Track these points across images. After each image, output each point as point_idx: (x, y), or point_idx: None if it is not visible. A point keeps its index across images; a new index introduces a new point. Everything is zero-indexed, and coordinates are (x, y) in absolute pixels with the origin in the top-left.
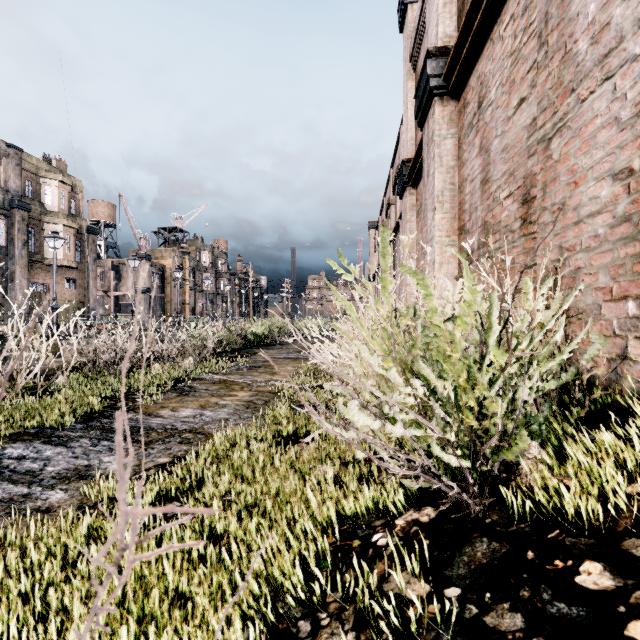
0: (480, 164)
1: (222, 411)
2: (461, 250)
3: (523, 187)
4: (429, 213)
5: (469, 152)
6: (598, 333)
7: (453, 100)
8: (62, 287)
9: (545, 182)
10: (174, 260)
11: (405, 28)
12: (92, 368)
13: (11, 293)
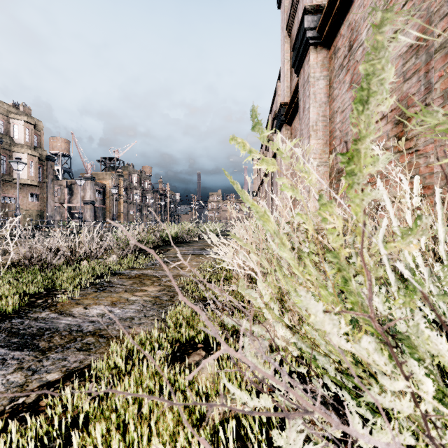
0: (351, 96)
1: (130, 308)
2: (332, 169)
3: (398, 109)
4: (305, 140)
5: (339, 89)
6: None
7: (325, 49)
8: (27, 200)
9: (446, 88)
10: (112, 181)
11: (282, 5)
12: (28, 265)
13: None
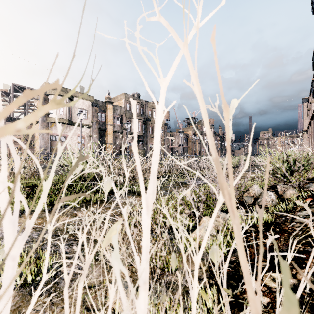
0: None
1: None
2: None
3: None
4: None
5: None
6: (312, 158)
7: None
8: None
9: None
10: (192, 131)
11: None
12: (188, 169)
13: (146, 148)
